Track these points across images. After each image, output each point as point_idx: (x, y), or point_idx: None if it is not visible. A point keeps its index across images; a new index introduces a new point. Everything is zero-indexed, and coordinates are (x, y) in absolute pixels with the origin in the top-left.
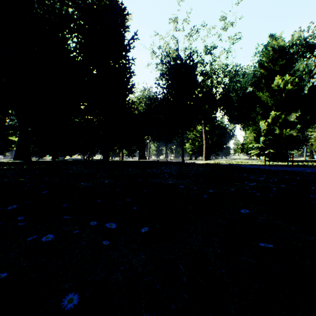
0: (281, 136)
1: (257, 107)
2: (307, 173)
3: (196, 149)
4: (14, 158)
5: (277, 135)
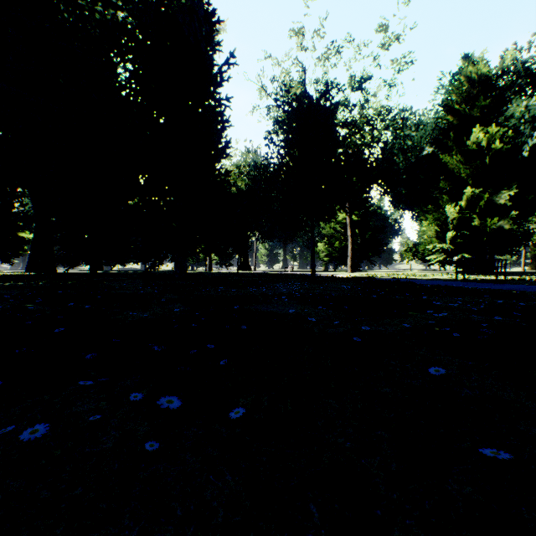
0: (483, 230)
1: (442, 181)
2: (535, 294)
3: (335, 253)
4: (26, 269)
5: (476, 228)
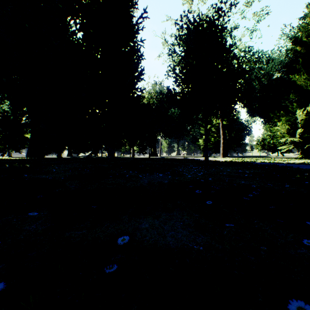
0: None
1: (291, 94)
2: None
3: (211, 145)
4: (26, 155)
5: None
